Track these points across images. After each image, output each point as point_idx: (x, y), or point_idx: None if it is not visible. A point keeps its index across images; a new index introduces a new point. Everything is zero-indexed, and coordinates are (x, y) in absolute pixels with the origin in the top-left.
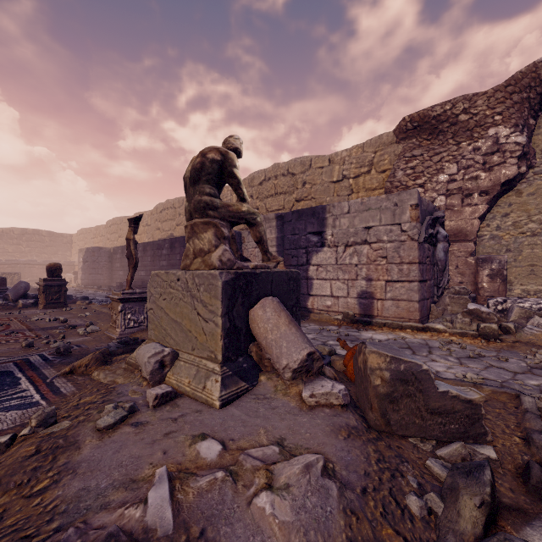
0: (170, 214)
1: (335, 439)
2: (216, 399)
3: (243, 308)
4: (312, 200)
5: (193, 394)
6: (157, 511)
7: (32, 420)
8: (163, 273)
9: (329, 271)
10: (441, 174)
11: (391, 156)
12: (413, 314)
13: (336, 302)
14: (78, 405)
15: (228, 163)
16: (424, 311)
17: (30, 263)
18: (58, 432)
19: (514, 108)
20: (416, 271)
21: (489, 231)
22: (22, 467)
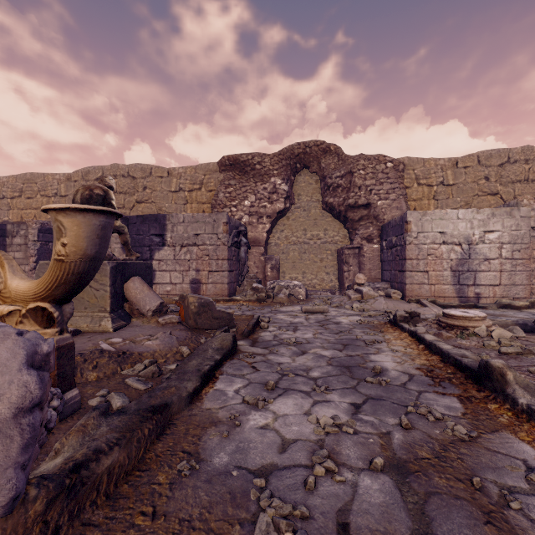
0: None
1: (175, 331)
2: (110, 328)
3: (121, 282)
4: (152, 203)
5: (92, 330)
6: (108, 348)
7: None
8: None
9: (169, 264)
10: (246, 201)
11: (216, 181)
12: (225, 292)
13: (174, 288)
14: None
15: (108, 196)
16: (232, 290)
17: None
18: None
19: (283, 169)
20: (226, 264)
21: (274, 240)
22: None
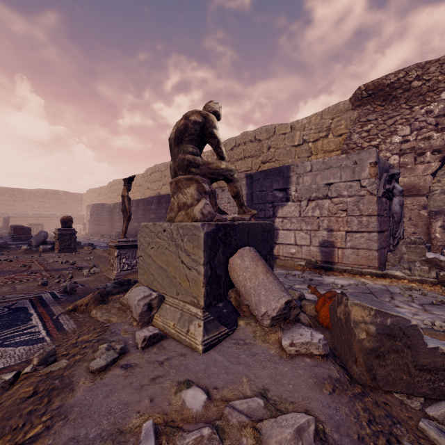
0: (157, 176)
1: (320, 393)
2: (199, 343)
3: (223, 257)
4: (275, 162)
5: (178, 336)
6: None
7: (34, 359)
8: (151, 224)
9: (293, 222)
10: (395, 136)
11: (347, 121)
12: (372, 262)
13: (299, 250)
14: (76, 343)
15: (208, 124)
16: (382, 259)
17: (50, 216)
18: (55, 371)
19: None
20: (375, 223)
21: (439, 186)
22: (19, 409)
